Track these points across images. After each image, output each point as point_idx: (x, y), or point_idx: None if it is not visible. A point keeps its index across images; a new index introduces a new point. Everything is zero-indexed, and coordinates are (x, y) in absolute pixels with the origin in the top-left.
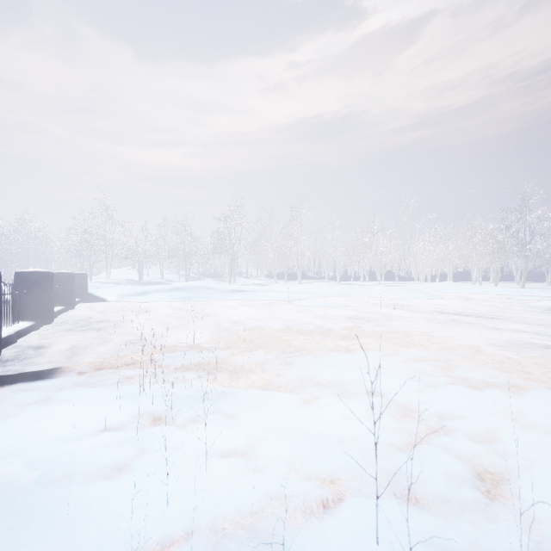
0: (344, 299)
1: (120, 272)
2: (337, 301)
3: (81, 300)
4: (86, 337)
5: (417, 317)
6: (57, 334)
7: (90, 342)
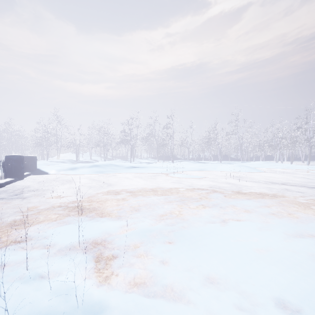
0: (202, 172)
1: (66, 155)
2: (198, 174)
3: (31, 173)
4: (8, 206)
5: (257, 186)
6: None
7: (8, 211)
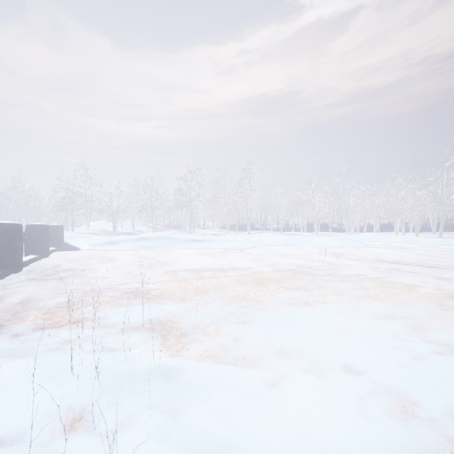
0: (289, 247)
1: (99, 224)
2: (283, 250)
3: (57, 249)
4: (44, 288)
5: (360, 265)
6: (18, 284)
7: (47, 293)
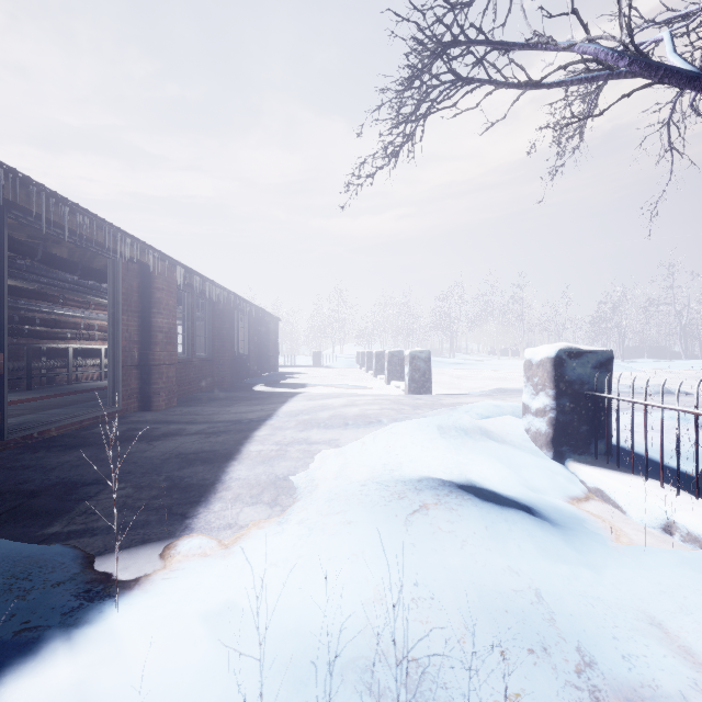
0: None
1: (344, 348)
2: None
3: None
4: None
5: None
6: None
7: None
